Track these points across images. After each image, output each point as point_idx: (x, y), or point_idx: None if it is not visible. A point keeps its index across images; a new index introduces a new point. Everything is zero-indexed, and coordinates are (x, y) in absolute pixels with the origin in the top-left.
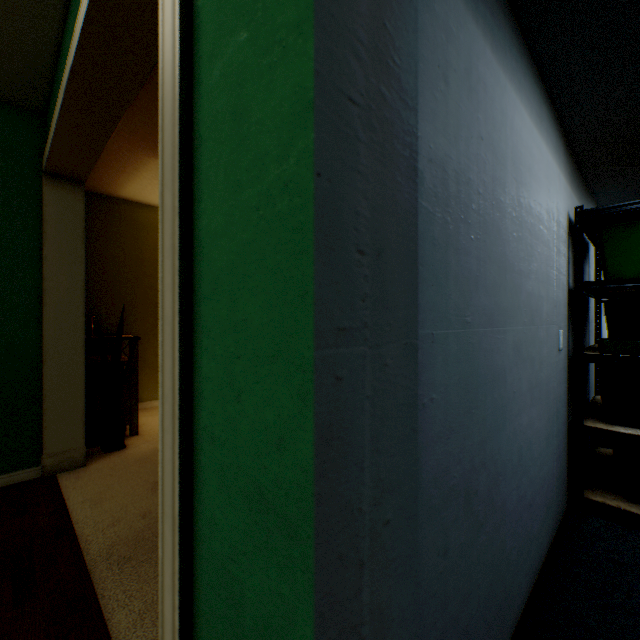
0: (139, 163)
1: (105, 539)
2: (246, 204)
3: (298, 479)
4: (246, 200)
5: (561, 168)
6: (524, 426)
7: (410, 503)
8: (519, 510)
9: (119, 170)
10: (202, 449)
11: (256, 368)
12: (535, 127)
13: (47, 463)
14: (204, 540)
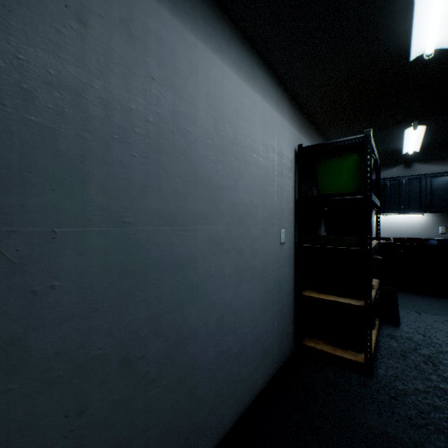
0: None
1: None
2: None
3: None
4: None
5: (286, 117)
6: (228, 299)
7: None
8: (220, 362)
9: None
10: None
11: None
12: (246, 83)
13: None
14: None
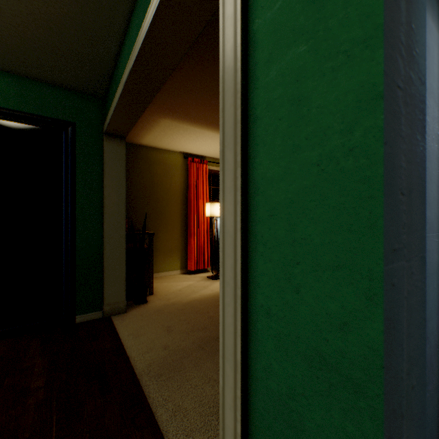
0: (154, 122)
1: (144, 360)
2: (305, 161)
3: (364, 353)
4: (305, 158)
5: None
6: None
7: (422, 373)
8: None
9: (142, 128)
10: (257, 319)
11: (316, 272)
12: None
13: (106, 309)
14: (259, 379)
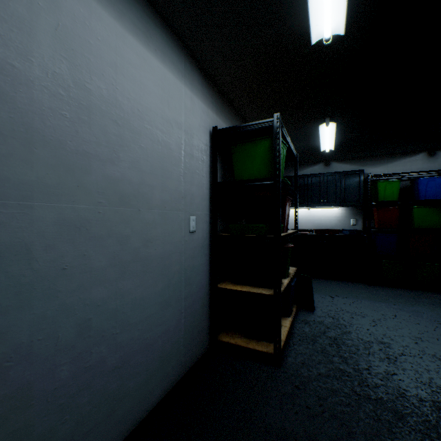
0: None
1: None
2: None
3: None
4: None
5: (198, 94)
6: (100, 299)
7: None
8: (84, 381)
9: None
10: None
11: None
12: (133, 36)
13: None
14: None
